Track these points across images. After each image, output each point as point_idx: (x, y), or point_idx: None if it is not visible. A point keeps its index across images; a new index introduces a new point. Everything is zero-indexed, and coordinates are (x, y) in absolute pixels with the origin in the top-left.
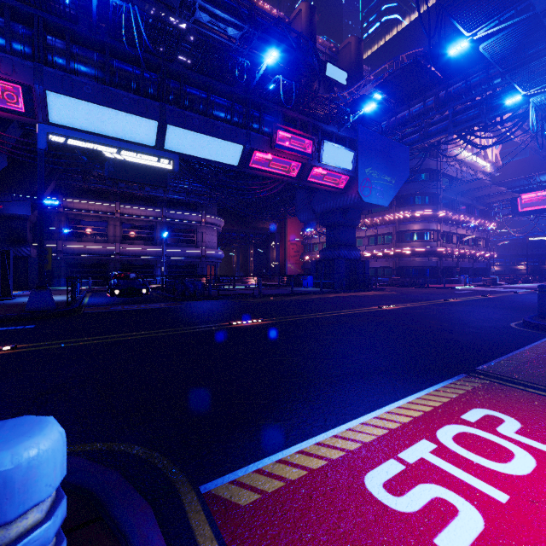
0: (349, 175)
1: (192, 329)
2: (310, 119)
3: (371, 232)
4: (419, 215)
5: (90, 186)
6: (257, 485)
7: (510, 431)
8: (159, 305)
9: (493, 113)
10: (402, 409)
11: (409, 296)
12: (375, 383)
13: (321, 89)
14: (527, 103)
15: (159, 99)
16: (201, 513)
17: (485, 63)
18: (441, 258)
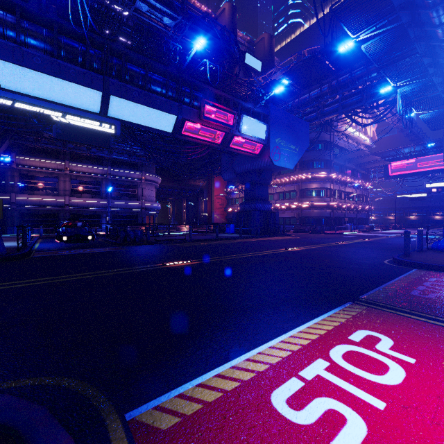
0: (263, 143)
1: (130, 270)
2: (231, 97)
3: (280, 189)
4: (317, 176)
5: (41, 146)
6: (177, 409)
7: (386, 347)
8: (103, 250)
9: (371, 99)
10: (302, 333)
11: (309, 240)
12: (282, 312)
13: (241, 73)
14: (395, 93)
15: (103, 73)
16: (125, 440)
17: (366, 60)
18: (333, 211)
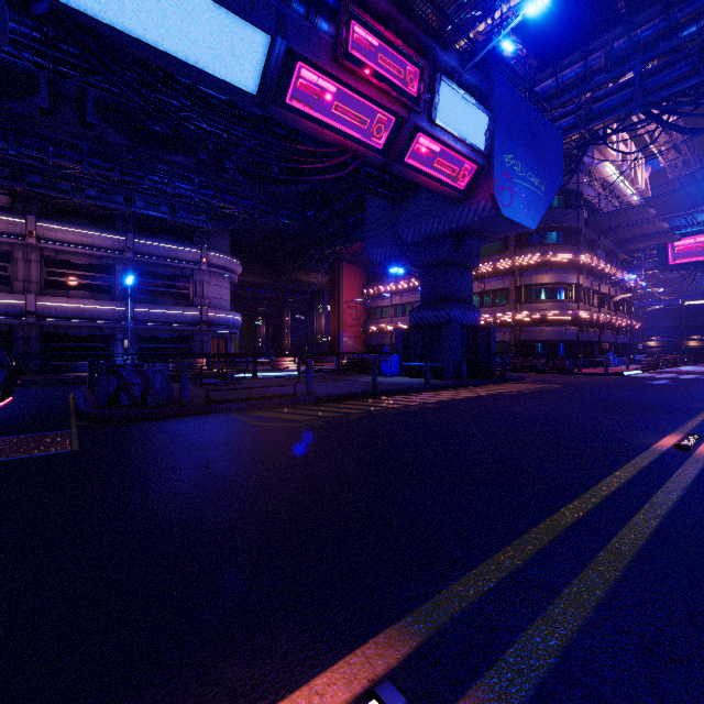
0: (478, 161)
1: None
2: (413, 26)
3: (474, 288)
4: (552, 260)
5: None
6: None
7: None
8: None
9: None
10: None
11: (609, 395)
12: None
13: None
14: None
15: None
16: None
17: None
18: (583, 328)
